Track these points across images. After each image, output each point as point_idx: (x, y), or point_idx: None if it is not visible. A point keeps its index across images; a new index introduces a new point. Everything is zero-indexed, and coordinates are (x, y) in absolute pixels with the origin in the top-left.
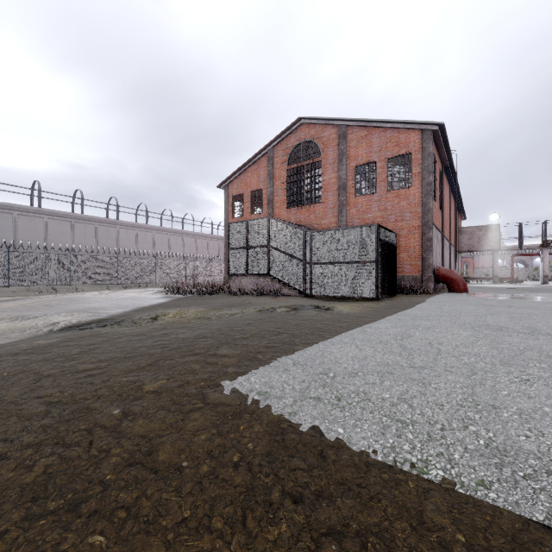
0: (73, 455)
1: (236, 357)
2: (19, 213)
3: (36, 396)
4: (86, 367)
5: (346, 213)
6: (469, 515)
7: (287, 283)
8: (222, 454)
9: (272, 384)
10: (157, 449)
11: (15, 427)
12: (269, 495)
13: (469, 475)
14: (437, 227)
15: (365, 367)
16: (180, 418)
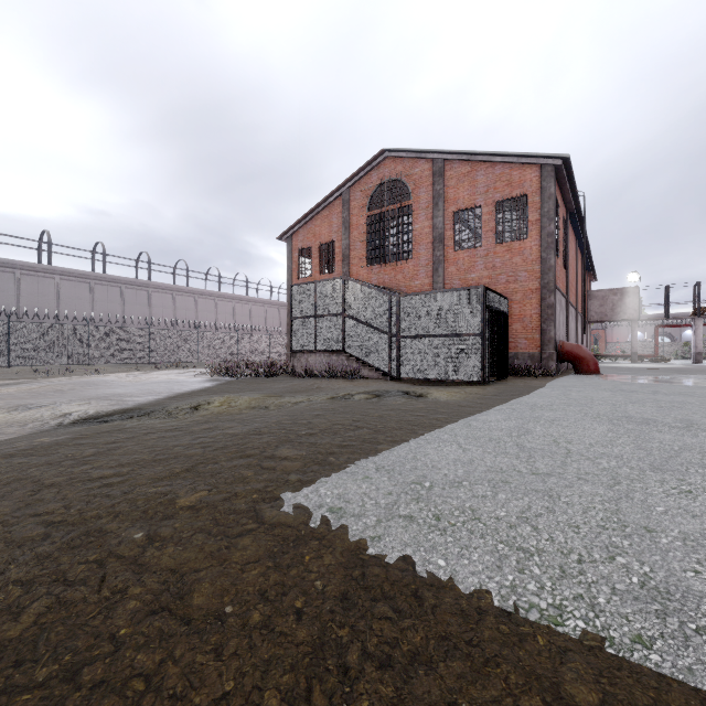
0: (77, 598)
1: (301, 460)
2: (23, 272)
3: (33, 513)
4: (102, 474)
5: (443, 272)
6: (625, 687)
7: (367, 362)
8: (281, 596)
9: (348, 497)
10: (191, 590)
11: (1, 557)
12: (344, 657)
13: (621, 628)
14: (560, 290)
15: (471, 474)
16: (224, 545)
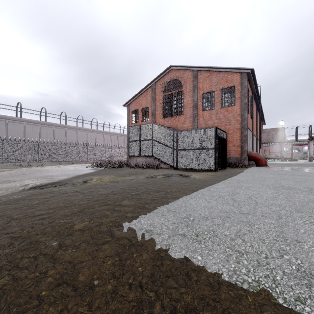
0: (22, 276)
1: (133, 206)
2: (9, 121)
3: (6, 232)
4: (40, 213)
5: (197, 120)
6: None
7: (163, 161)
8: (121, 275)
9: (154, 224)
10: (78, 272)
11: None
12: (152, 308)
13: (289, 293)
14: (249, 128)
15: (212, 213)
16: (95, 249)
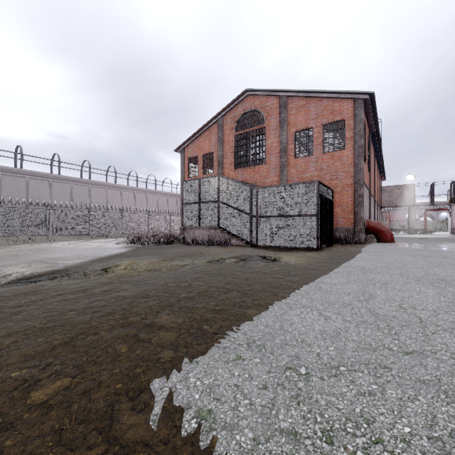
0: None
1: (177, 329)
2: (3, 173)
3: None
4: None
5: (286, 173)
6: None
7: (235, 234)
8: None
9: (218, 391)
10: None
11: None
12: None
13: None
14: (366, 185)
15: (344, 354)
16: None
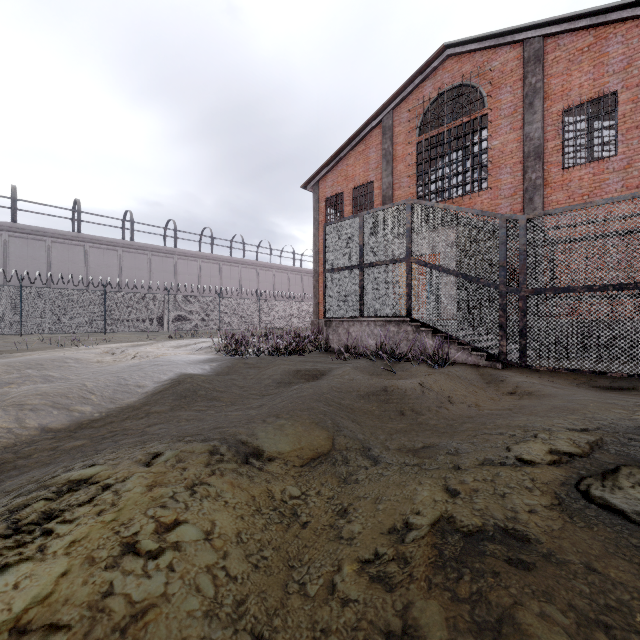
0: None
1: None
2: (54, 240)
3: None
4: None
5: (542, 202)
6: None
7: (455, 336)
8: None
9: None
10: None
11: None
12: None
13: None
14: None
15: None
16: None
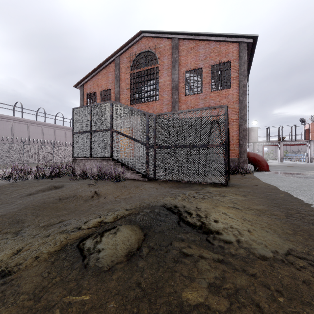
0: None
1: None
2: None
3: None
4: None
5: (178, 108)
6: None
7: (130, 166)
8: None
9: None
10: None
11: None
12: None
13: None
14: None
15: None
16: None
